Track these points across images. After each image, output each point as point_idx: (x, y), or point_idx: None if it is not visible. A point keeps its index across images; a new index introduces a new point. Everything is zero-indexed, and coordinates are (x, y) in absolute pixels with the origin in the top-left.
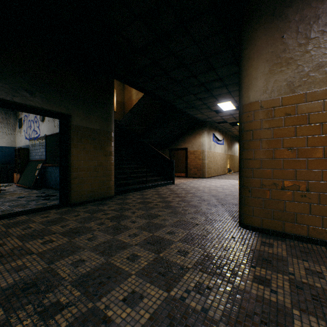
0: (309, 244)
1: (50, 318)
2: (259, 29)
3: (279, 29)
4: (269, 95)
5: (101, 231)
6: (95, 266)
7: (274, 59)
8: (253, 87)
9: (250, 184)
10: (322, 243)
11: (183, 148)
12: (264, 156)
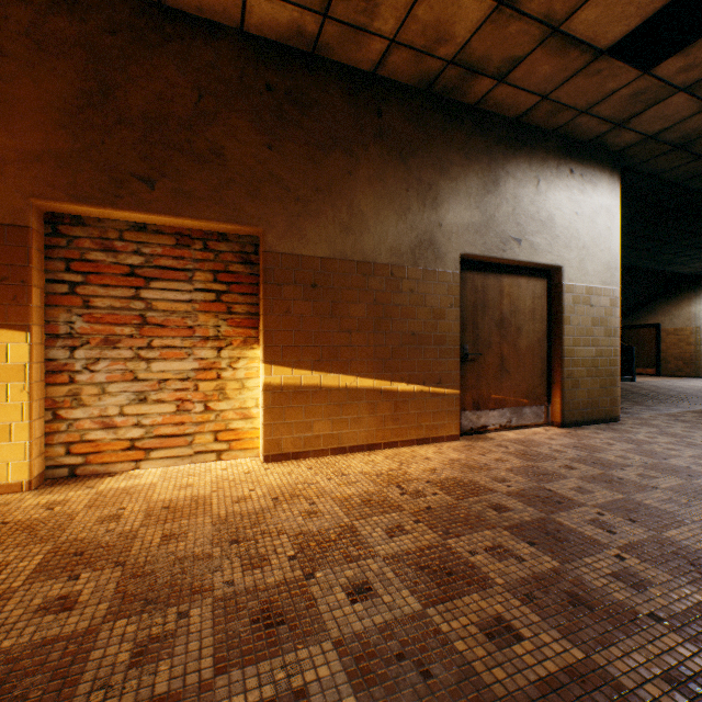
0: None
1: None
2: None
3: None
4: None
5: None
6: None
7: None
8: None
9: None
10: None
11: (649, 325)
12: None
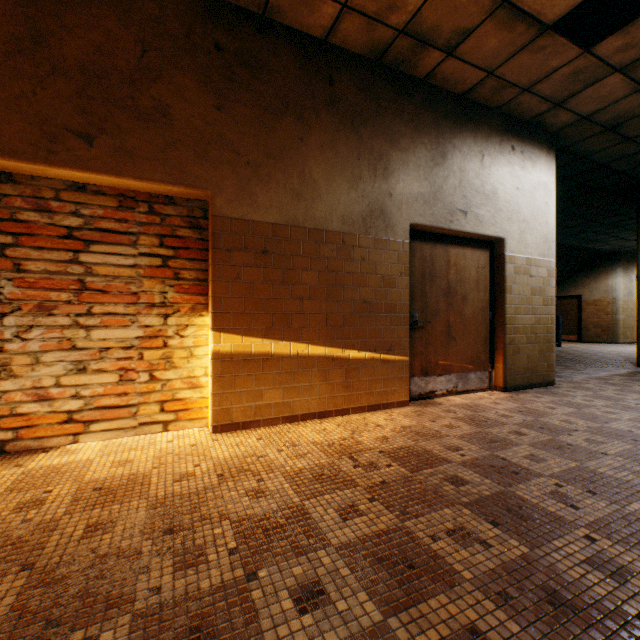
0: None
1: None
2: None
3: None
4: None
5: None
6: None
7: None
8: None
9: None
10: None
11: (571, 296)
12: None
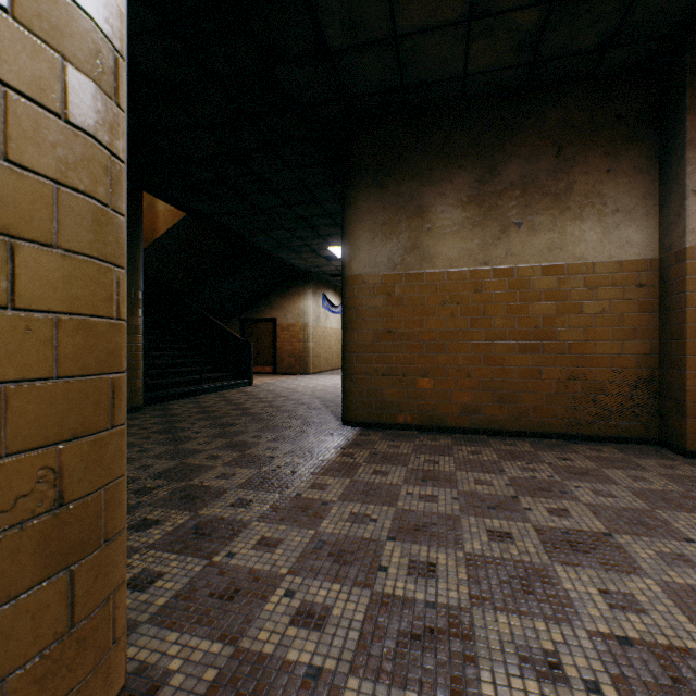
0: (405, 431)
1: (148, 493)
2: (362, 191)
3: (380, 198)
4: (371, 270)
5: (154, 444)
6: (169, 467)
7: (376, 229)
8: (356, 257)
9: (353, 371)
10: (416, 428)
11: (268, 320)
12: (367, 339)
